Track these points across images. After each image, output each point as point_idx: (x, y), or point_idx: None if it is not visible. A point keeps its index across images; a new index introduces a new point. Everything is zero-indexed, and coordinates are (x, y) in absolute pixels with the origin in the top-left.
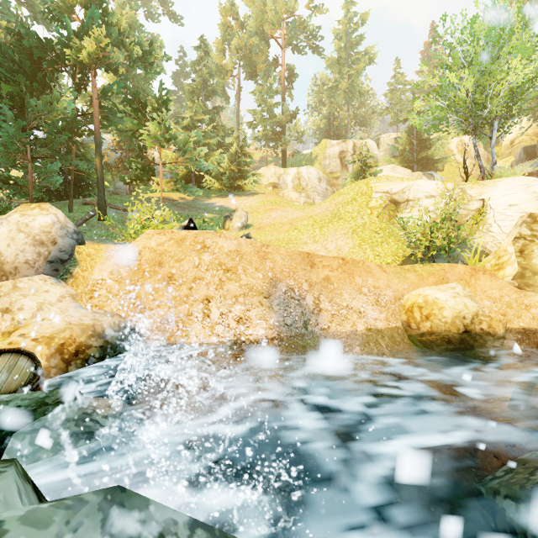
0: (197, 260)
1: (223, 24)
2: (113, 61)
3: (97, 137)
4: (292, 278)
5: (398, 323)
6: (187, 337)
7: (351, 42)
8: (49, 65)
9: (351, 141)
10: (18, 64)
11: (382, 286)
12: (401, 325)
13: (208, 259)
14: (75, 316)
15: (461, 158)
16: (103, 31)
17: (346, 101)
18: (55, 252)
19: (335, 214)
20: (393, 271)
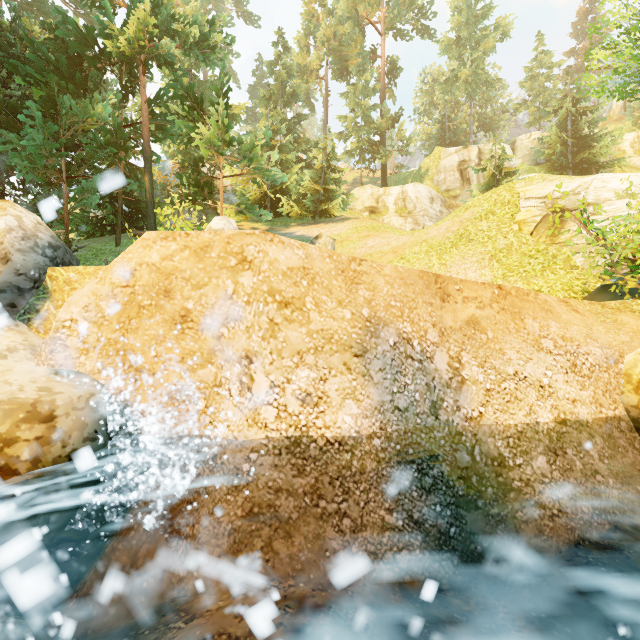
0: (231, 284)
1: (306, 14)
2: (163, 49)
3: (146, 150)
4: (407, 320)
5: (617, 408)
6: (212, 425)
7: (475, 15)
8: (89, 63)
9: (476, 147)
10: (53, 64)
11: (579, 336)
12: (624, 414)
13: (249, 283)
14: (11, 384)
15: (638, 161)
16: (149, 8)
17: (468, 95)
18: (7, 275)
19: (461, 235)
20: (591, 310)
